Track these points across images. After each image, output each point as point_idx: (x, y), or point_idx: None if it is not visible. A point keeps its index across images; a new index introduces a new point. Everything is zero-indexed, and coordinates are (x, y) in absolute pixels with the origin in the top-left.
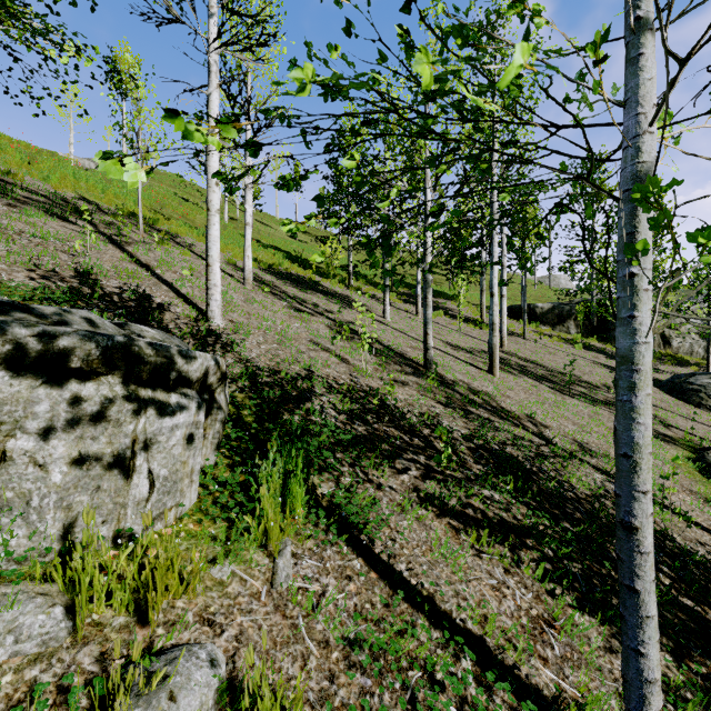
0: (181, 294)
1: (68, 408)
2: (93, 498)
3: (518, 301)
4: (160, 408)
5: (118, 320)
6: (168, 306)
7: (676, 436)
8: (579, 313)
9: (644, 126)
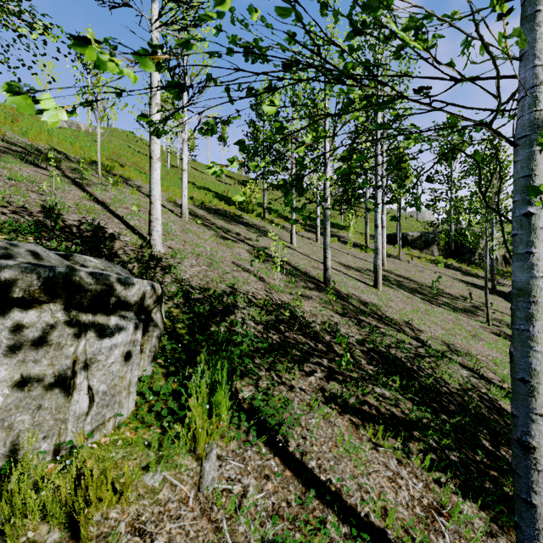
0: (130, 226)
1: (9, 335)
2: (35, 416)
3: (393, 230)
4: (99, 330)
5: (75, 248)
6: (118, 235)
7: None
8: (441, 240)
9: (542, 76)
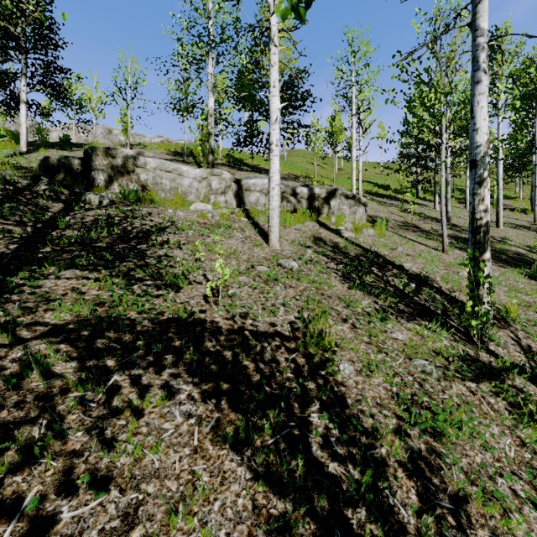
0: None
1: (349, 203)
2: (351, 217)
3: None
4: (359, 206)
5: None
6: None
7: None
8: None
9: (442, 145)
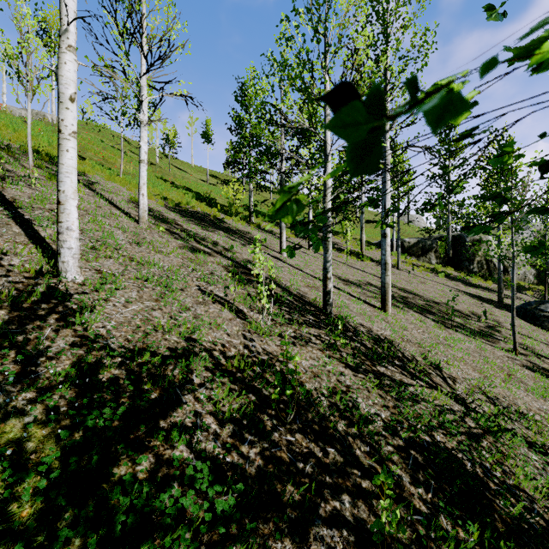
0: (37, 238)
1: None
2: None
3: None
4: None
5: None
6: (0, 255)
7: None
8: (440, 248)
9: None
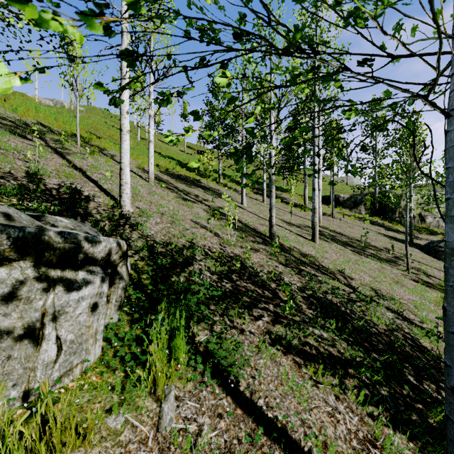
0: (103, 189)
1: None
2: (4, 366)
3: (327, 193)
4: (67, 284)
5: (54, 208)
6: (93, 197)
7: (434, 282)
8: (367, 201)
9: None
